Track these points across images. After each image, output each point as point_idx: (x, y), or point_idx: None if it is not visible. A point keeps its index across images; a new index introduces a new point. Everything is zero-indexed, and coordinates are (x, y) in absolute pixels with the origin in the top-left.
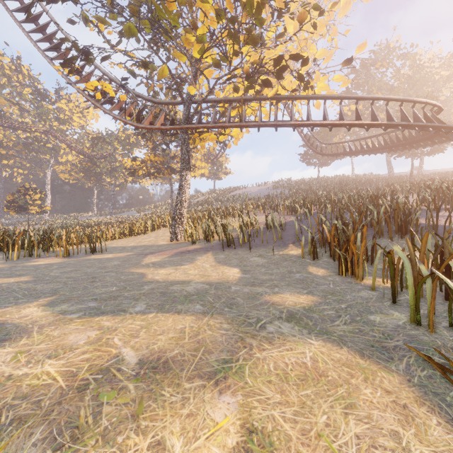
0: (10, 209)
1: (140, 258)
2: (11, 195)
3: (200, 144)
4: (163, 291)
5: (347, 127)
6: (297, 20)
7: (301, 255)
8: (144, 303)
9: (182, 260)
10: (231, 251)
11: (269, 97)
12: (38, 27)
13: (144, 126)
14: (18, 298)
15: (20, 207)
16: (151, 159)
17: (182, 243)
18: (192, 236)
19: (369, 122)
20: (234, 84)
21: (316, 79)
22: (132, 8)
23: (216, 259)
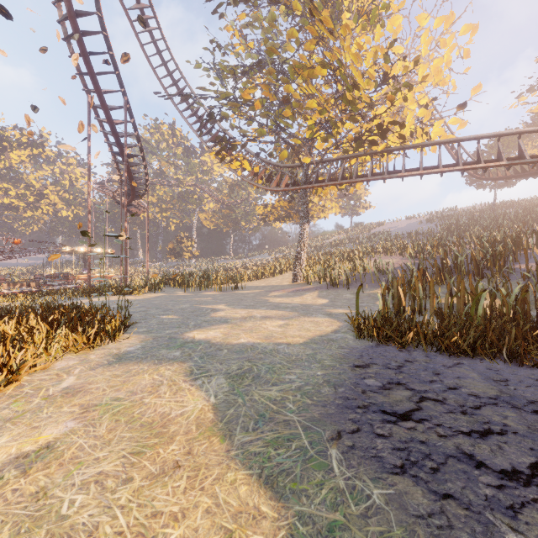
0: (171, 255)
1: (267, 293)
2: (172, 243)
3: (323, 192)
4: (276, 305)
5: (461, 171)
6: (387, 100)
7: (381, 293)
8: (265, 308)
9: (295, 295)
10: (334, 290)
11: (379, 151)
12: (198, 119)
13: (271, 189)
14: (213, 304)
15: (178, 253)
16: (281, 205)
17: (300, 284)
18: (307, 278)
19: (484, 165)
20: (343, 149)
21: (418, 135)
22: (262, 114)
23: (318, 295)
